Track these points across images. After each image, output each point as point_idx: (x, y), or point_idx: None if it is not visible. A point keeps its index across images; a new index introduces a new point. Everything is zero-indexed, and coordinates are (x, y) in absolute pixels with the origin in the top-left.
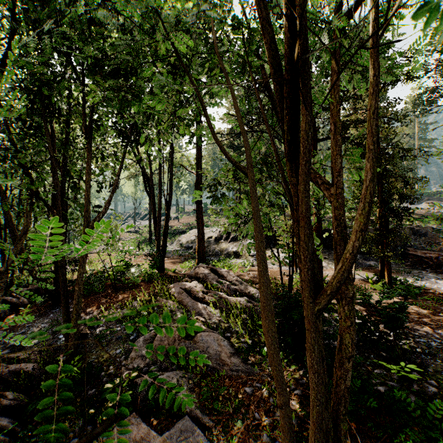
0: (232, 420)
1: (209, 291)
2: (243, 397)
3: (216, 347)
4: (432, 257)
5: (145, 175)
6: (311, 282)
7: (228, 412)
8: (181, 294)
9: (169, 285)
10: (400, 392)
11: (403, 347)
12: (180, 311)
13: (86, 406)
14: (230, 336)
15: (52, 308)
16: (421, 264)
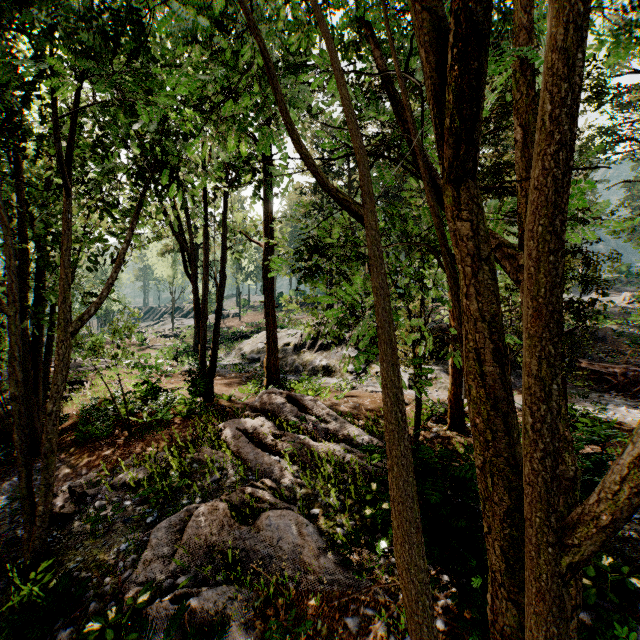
0: None
1: (284, 433)
2: (343, 638)
3: (294, 539)
4: (617, 373)
5: (182, 246)
6: (545, 488)
7: None
8: (238, 439)
9: (220, 423)
10: (624, 627)
11: None
12: (235, 468)
13: None
14: (319, 514)
15: None
16: (600, 384)
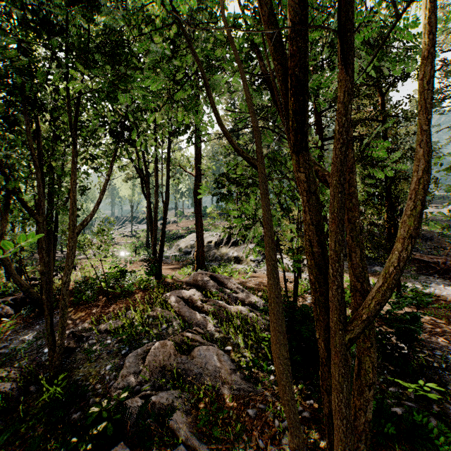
0: (233, 449)
1: (208, 299)
2: (246, 421)
3: (215, 363)
4: (439, 262)
5: (140, 176)
6: (335, 302)
7: (228, 440)
8: (178, 303)
9: (166, 293)
10: (420, 415)
11: (418, 361)
12: (177, 321)
13: (69, 433)
14: (231, 350)
15: (39, 318)
16: (428, 270)
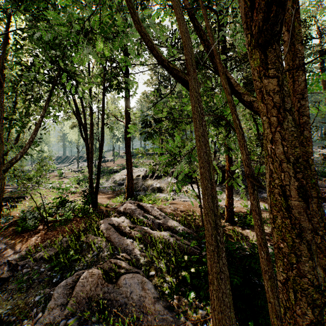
0: None
1: (135, 226)
2: None
3: (140, 292)
4: None
5: (79, 122)
6: None
7: None
8: (109, 230)
9: (100, 220)
10: None
11: None
12: (107, 247)
13: None
14: (155, 275)
15: None
16: None
